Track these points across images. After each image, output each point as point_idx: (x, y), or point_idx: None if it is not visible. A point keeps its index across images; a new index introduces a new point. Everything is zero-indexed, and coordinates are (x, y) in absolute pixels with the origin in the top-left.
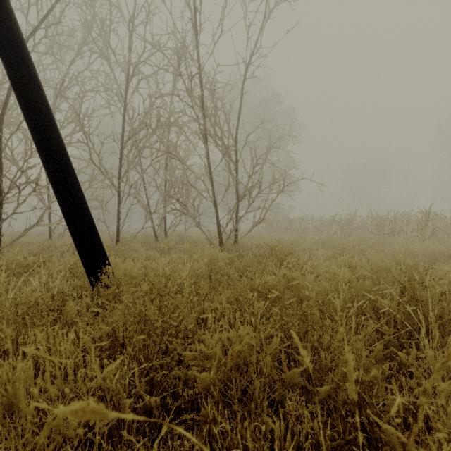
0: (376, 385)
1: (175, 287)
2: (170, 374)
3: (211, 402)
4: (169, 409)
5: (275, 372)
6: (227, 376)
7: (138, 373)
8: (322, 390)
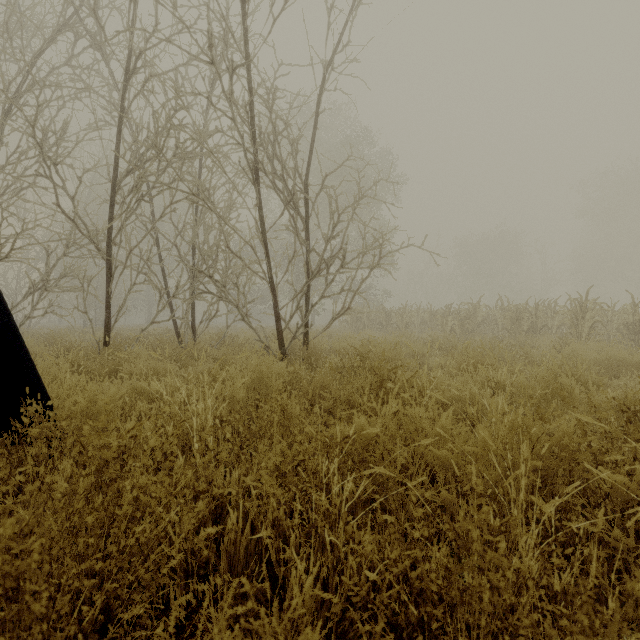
0: None
1: (143, 460)
2: None
3: None
4: None
5: None
6: None
7: None
8: None
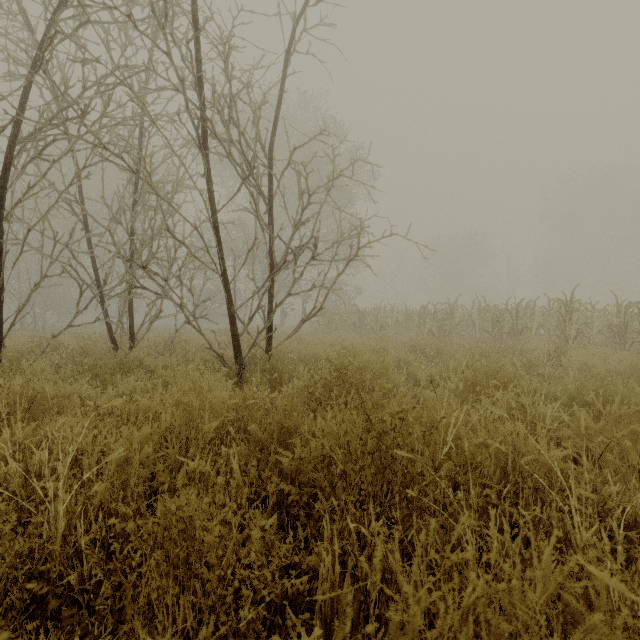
0: None
1: None
2: None
3: None
4: None
5: None
6: None
7: None
8: None
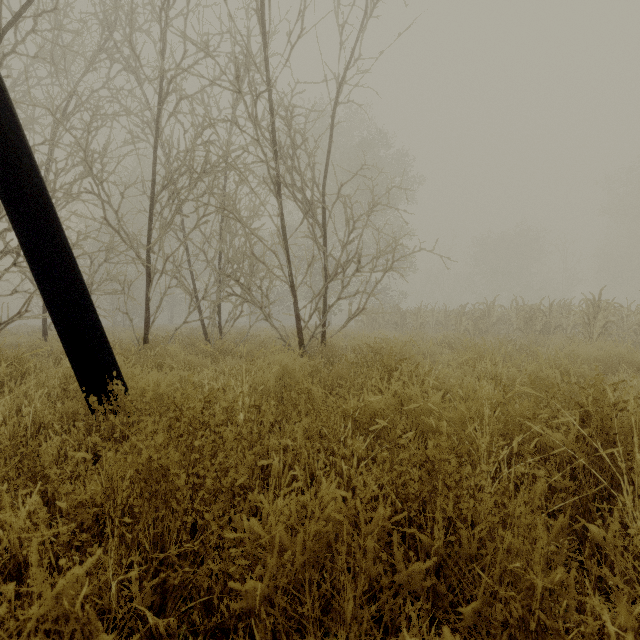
0: (565, 598)
1: (218, 415)
2: (200, 570)
3: (261, 637)
4: (199, 629)
5: (381, 571)
6: (297, 578)
7: (138, 572)
8: (468, 609)
